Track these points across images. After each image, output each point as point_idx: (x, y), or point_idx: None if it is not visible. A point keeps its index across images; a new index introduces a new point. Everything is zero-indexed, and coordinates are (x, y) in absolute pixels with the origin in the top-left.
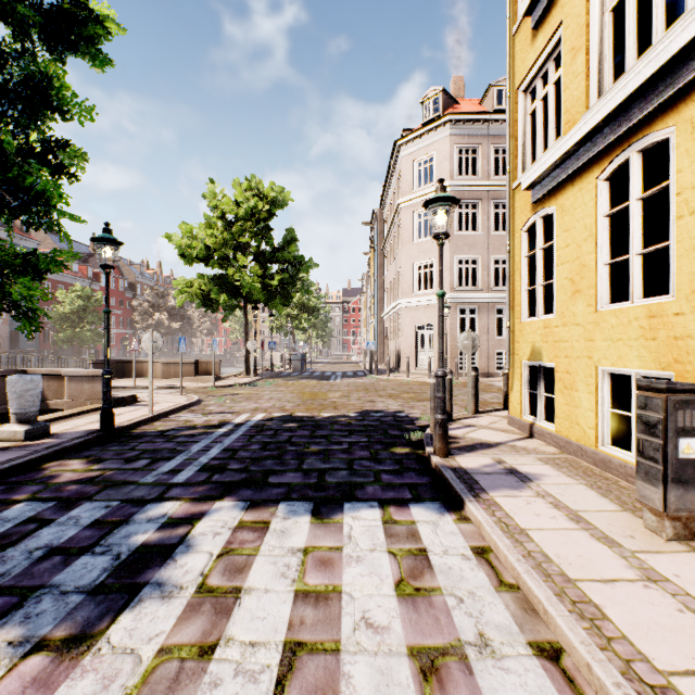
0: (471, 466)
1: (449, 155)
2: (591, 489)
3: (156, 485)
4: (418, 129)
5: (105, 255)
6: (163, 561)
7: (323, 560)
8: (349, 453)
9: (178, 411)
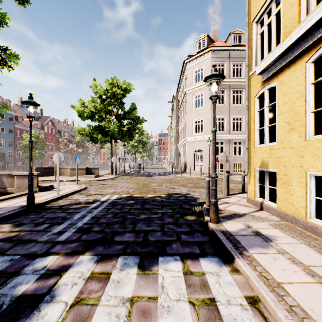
0: (233, 230)
1: (210, 67)
2: (310, 247)
3: (47, 243)
4: (195, 55)
5: (29, 111)
6: (30, 312)
7: (143, 311)
8: (161, 220)
9: (73, 193)
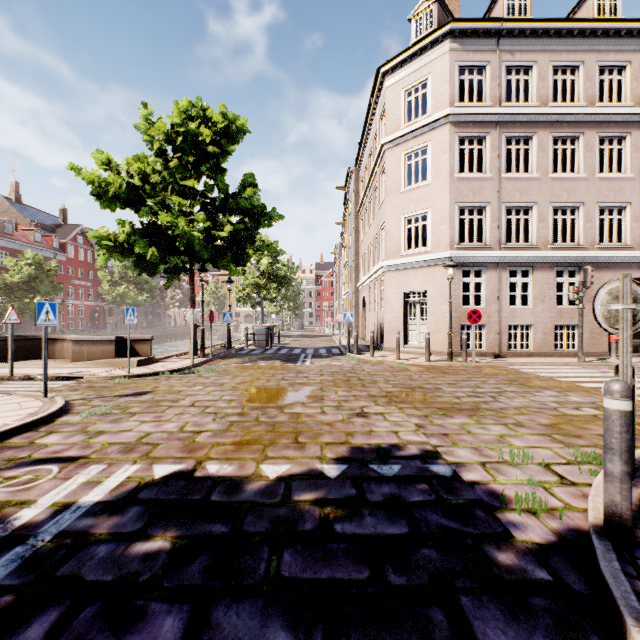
0: None
1: (448, 76)
2: None
3: None
4: (408, 48)
5: None
6: None
7: None
8: None
9: None
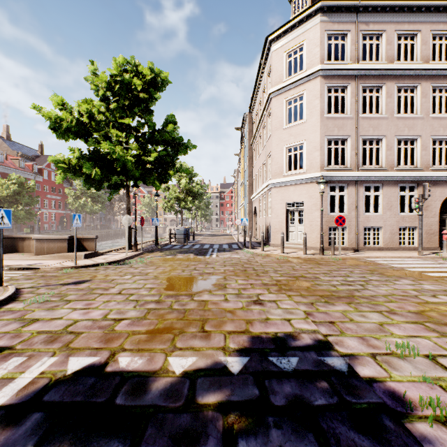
0: None
1: (319, 41)
2: None
3: None
4: (289, 21)
5: None
6: None
7: None
8: None
9: None
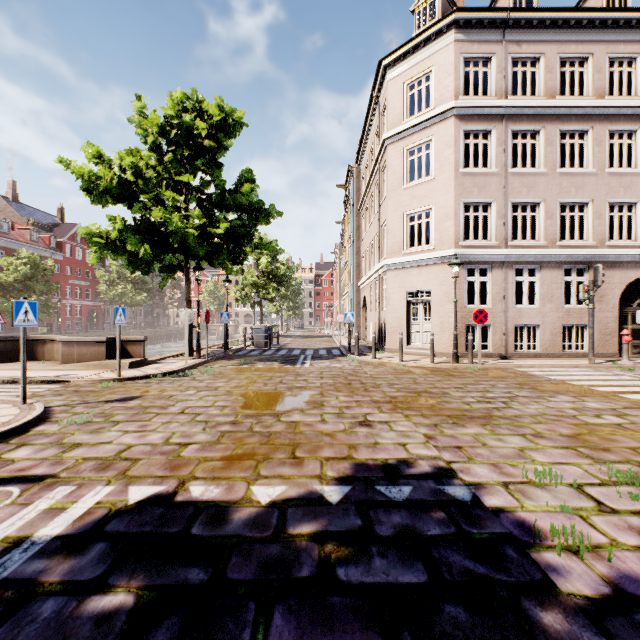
0: None
1: (452, 68)
2: None
3: None
4: (411, 40)
5: None
6: None
7: None
8: None
9: None
